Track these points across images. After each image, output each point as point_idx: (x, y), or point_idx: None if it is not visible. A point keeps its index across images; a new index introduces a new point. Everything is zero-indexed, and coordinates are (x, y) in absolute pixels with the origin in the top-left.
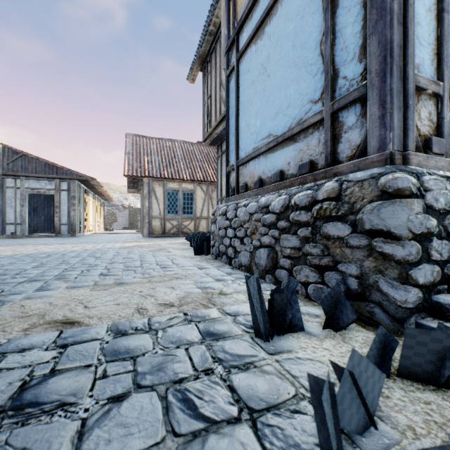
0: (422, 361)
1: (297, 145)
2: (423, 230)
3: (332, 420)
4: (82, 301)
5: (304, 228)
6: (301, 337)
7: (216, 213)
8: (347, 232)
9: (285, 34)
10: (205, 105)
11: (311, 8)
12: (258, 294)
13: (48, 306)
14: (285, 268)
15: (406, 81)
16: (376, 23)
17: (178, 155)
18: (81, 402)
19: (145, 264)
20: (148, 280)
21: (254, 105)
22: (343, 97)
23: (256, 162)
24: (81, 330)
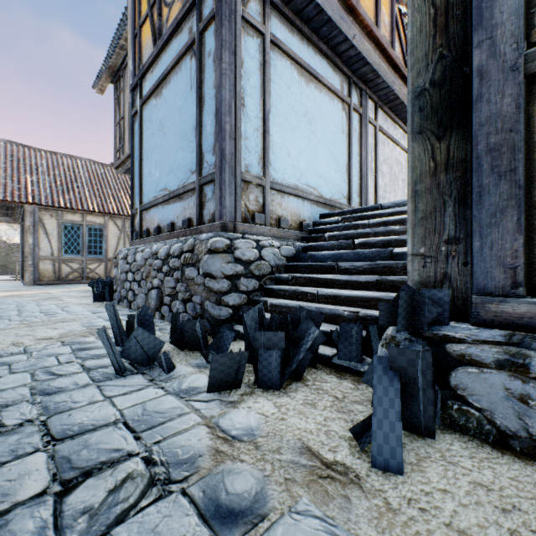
0: (194, 338)
1: (183, 203)
2: (233, 273)
3: (111, 347)
4: None
5: (177, 271)
6: None
7: (119, 256)
8: (196, 274)
9: (175, 106)
10: (118, 126)
11: (191, 97)
12: (115, 316)
13: None
14: (167, 305)
15: (235, 177)
16: (218, 134)
17: (81, 178)
18: None
19: (25, 313)
20: (27, 326)
21: (154, 156)
22: (205, 176)
23: (156, 210)
24: None
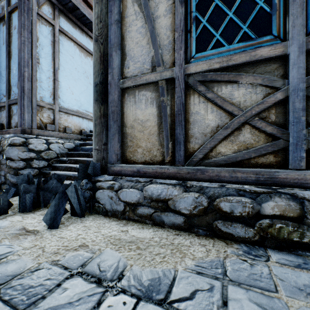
0: None
1: None
2: (28, 157)
3: None
4: None
5: None
6: None
7: None
8: (2, 158)
9: None
10: None
11: (3, 49)
12: None
13: None
14: None
15: (32, 103)
16: (20, 77)
17: None
18: None
19: None
20: None
21: None
22: (12, 100)
23: None
24: None
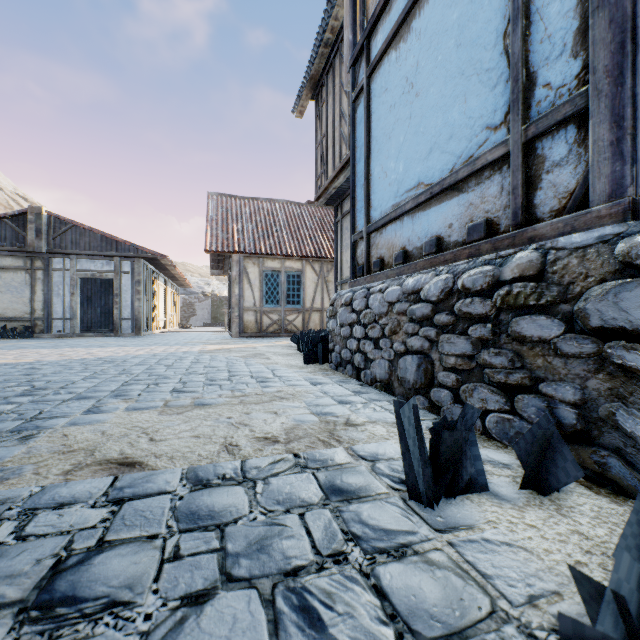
0: None
1: (463, 196)
2: None
3: None
4: (147, 431)
5: (480, 324)
6: (485, 503)
7: (337, 302)
8: (557, 331)
9: (444, 29)
10: (318, 148)
11: None
12: (415, 432)
13: (100, 436)
14: (447, 387)
15: None
16: None
17: (279, 221)
18: (141, 602)
19: (235, 376)
20: (239, 401)
21: (394, 141)
22: (544, 116)
23: (397, 226)
24: (144, 476)
